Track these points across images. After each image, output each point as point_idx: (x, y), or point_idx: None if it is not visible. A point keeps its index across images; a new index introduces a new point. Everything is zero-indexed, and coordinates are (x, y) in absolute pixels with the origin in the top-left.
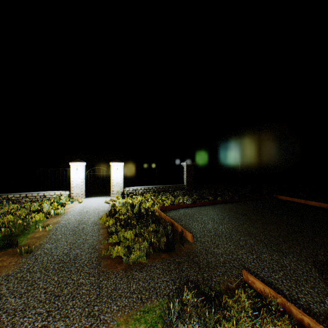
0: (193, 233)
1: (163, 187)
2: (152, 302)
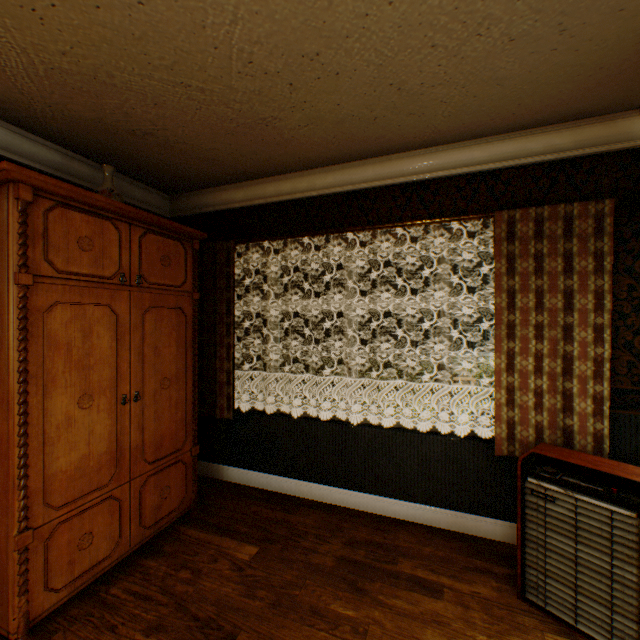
0: None
1: None
2: None
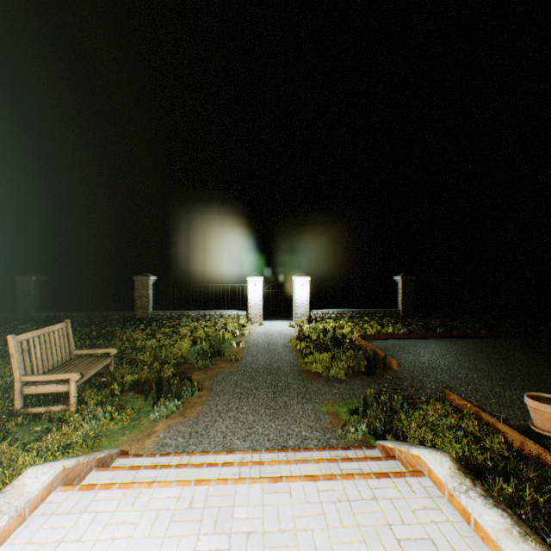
0: (400, 363)
1: (365, 312)
2: (352, 400)
